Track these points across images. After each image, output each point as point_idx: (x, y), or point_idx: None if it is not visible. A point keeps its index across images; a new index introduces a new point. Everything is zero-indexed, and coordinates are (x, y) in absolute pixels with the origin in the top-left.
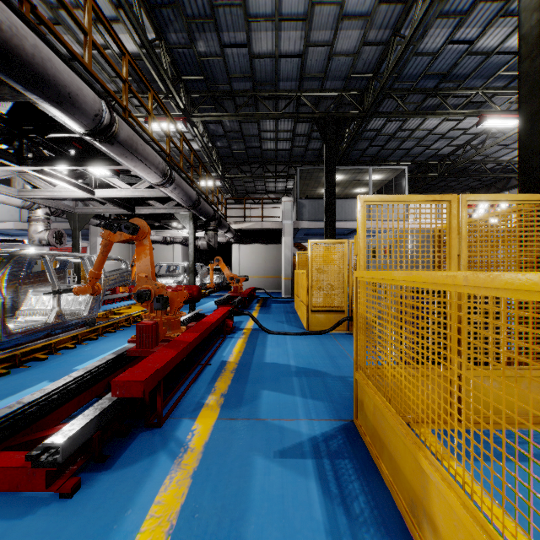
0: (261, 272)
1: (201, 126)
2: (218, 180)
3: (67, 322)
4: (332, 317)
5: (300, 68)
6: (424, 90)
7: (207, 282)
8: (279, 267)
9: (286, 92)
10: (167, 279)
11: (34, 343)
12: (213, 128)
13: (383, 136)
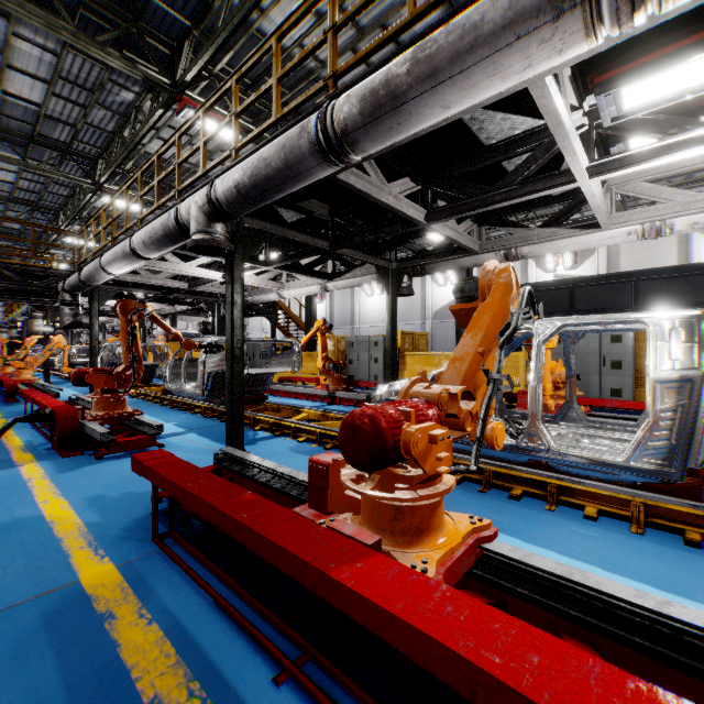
0: None
1: None
2: None
3: (556, 454)
4: None
5: None
6: None
7: None
8: None
9: None
10: None
11: (525, 469)
12: None
13: None
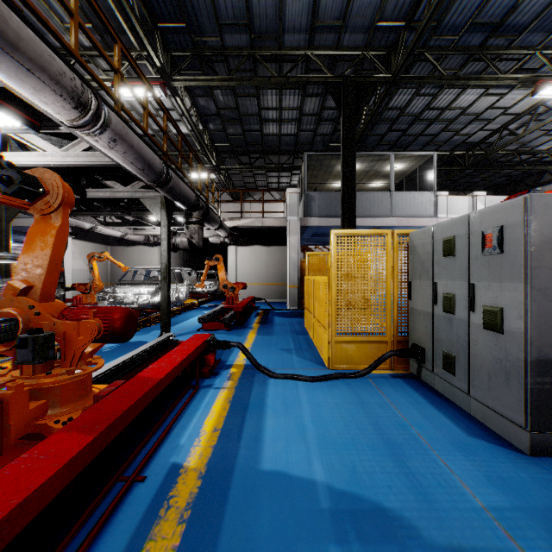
0: (262, 278)
1: (188, 102)
2: (212, 171)
3: None
4: (366, 349)
5: (312, 12)
6: (467, 49)
7: (198, 290)
8: (283, 273)
9: (292, 50)
10: (140, 288)
11: None
12: (203, 104)
13: (407, 117)
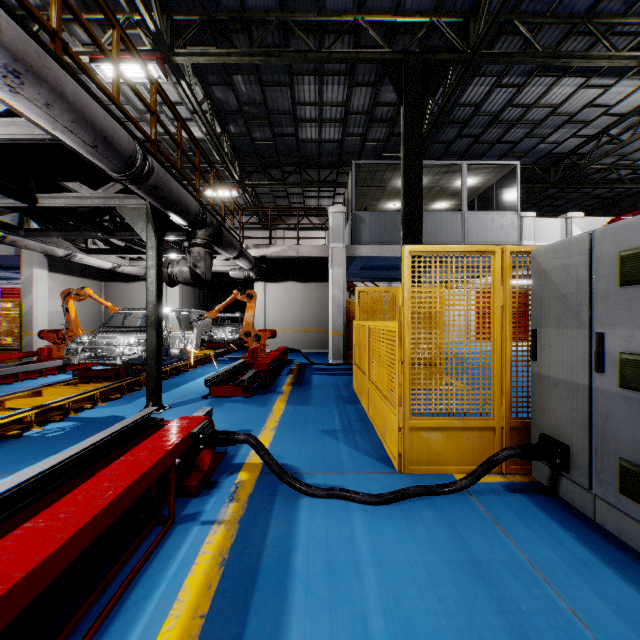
0: (298, 323)
1: (200, 93)
2: (235, 188)
3: None
4: (461, 439)
5: None
6: (570, 17)
7: (217, 338)
8: (324, 316)
9: (337, 16)
10: (130, 337)
11: None
12: (220, 97)
13: (482, 117)
